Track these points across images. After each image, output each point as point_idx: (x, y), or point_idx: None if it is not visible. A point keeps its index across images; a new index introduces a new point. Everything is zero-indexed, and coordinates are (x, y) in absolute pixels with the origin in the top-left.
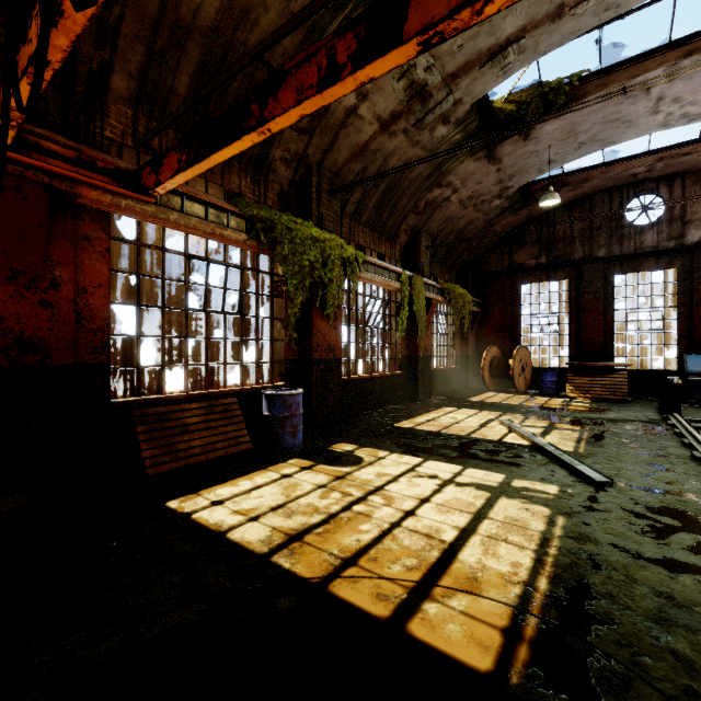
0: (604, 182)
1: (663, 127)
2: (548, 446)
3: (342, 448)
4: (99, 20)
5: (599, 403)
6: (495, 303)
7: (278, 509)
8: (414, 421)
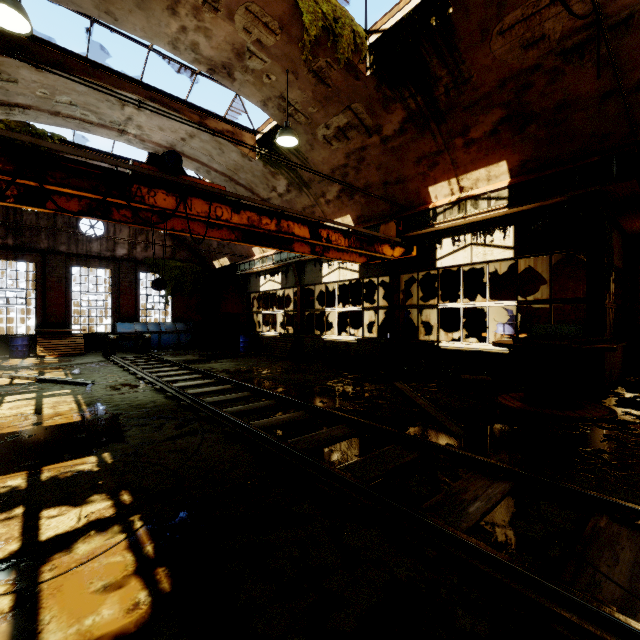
0: None
1: None
2: (52, 378)
3: None
4: None
5: (66, 357)
6: None
7: None
8: None
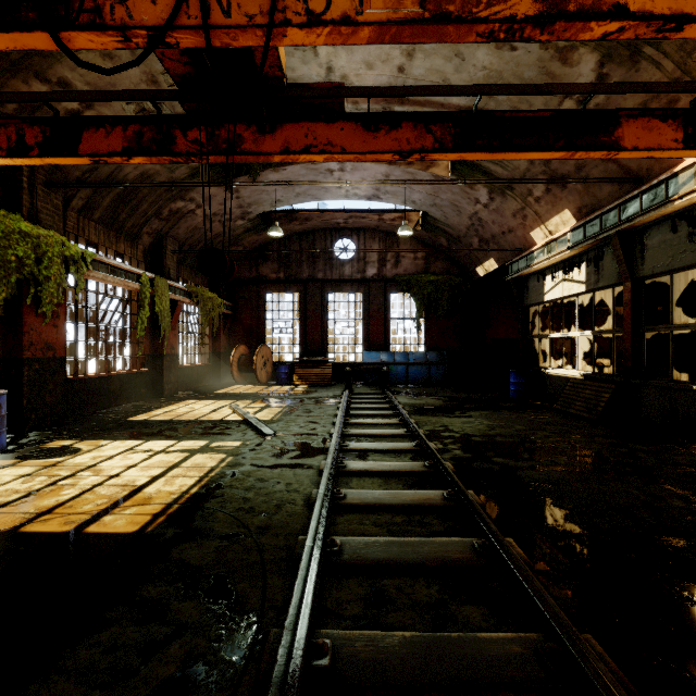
0: (320, 223)
1: (346, 198)
2: (252, 418)
3: (59, 444)
4: None
5: (313, 387)
6: (245, 308)
7: None
8: (151, 414)
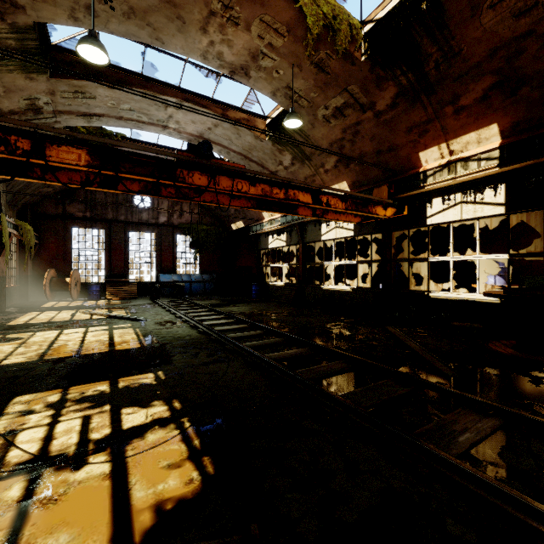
0: None
1: None
2: (117, 315)
3: None
4: None
5: (125, 300)
6: (51, 238)
7: (12, 355)
8: (20, 321)
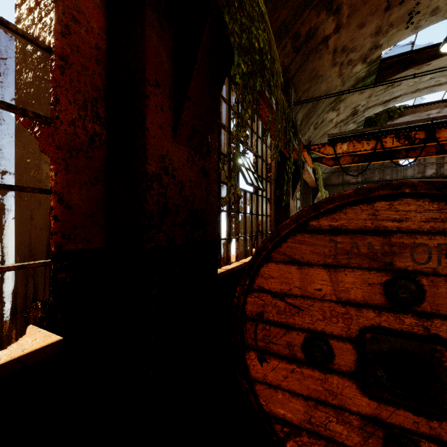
0: None
1: None
2: None
3: None
4: (298, 98)
5: None
6: None
7: None
8: None
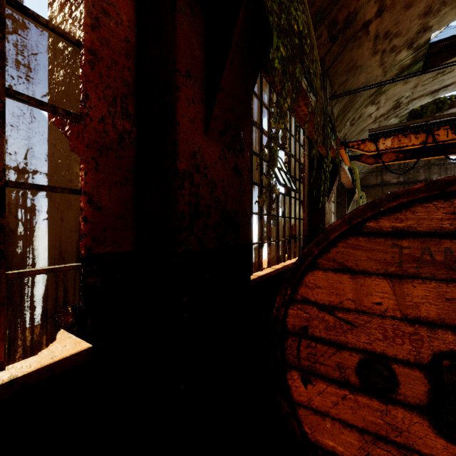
0: None
1: None
2: None
3: None
4: (333, 91)
5: None
6: None
7: None
8: None
